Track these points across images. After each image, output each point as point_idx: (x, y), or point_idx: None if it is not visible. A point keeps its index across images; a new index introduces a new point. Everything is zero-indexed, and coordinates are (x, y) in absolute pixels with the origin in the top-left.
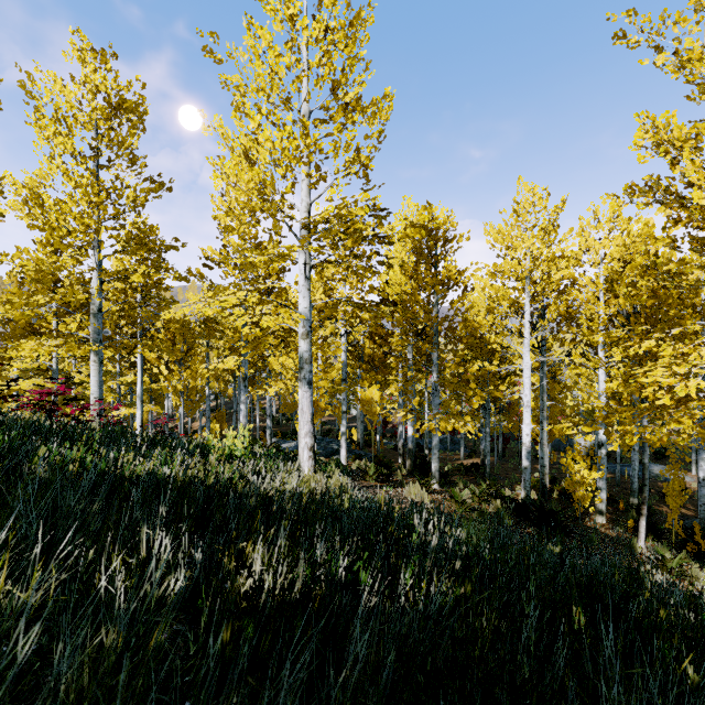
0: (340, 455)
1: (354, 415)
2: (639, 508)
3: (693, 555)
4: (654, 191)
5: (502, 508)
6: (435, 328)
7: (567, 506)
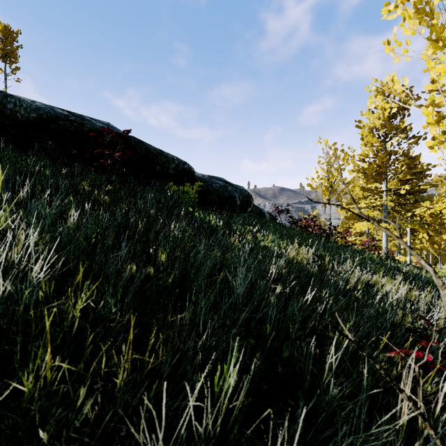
0: None
1: None
2: None
3: None
4: None
5: None
6: None
7: None
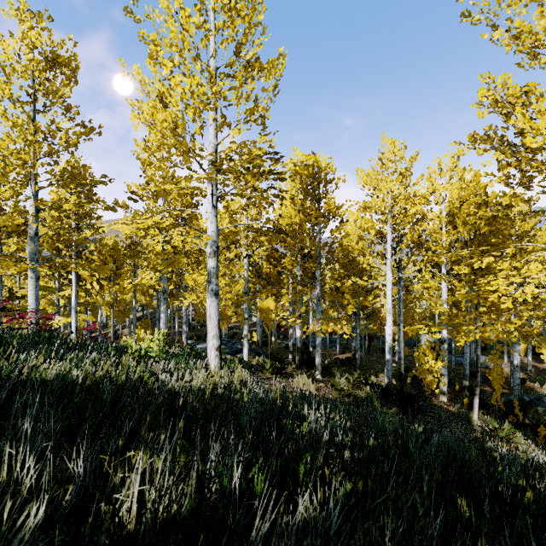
0: (243, 353)
1: (254, 322)
2: (470, 388)
3: (512, 424)
4: (492, 139)
5: (372, 393)
6: (318, 251)
7: (418, 388)
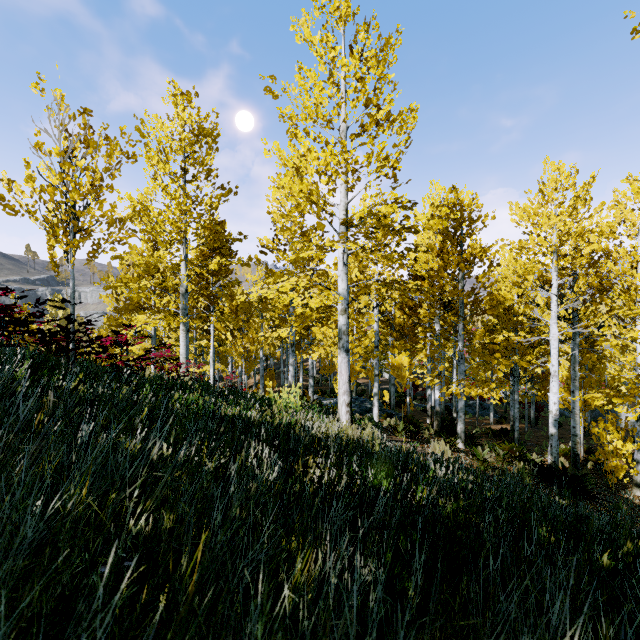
0: (373, 413)
1: (386, 378)
2: None
3: None
4: None
5: (522, 468)
6: (461, 302)
7: (602, 476)
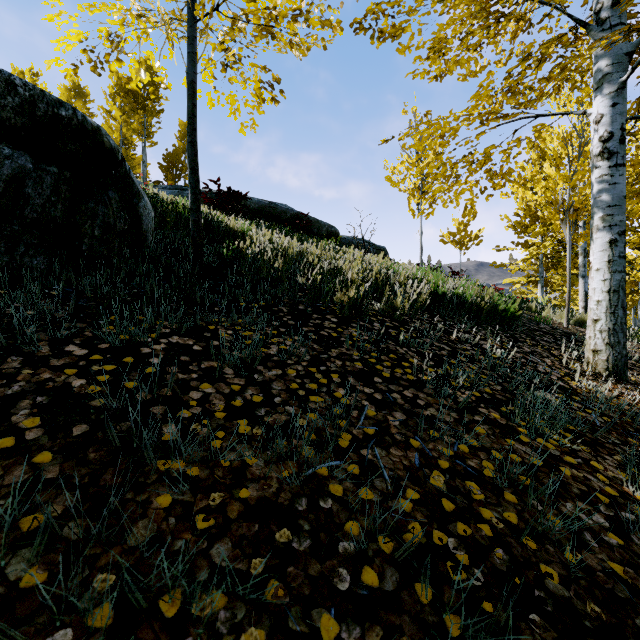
0: None
1: None
2: None
3: None
4: None
5: None
6: None
7: None
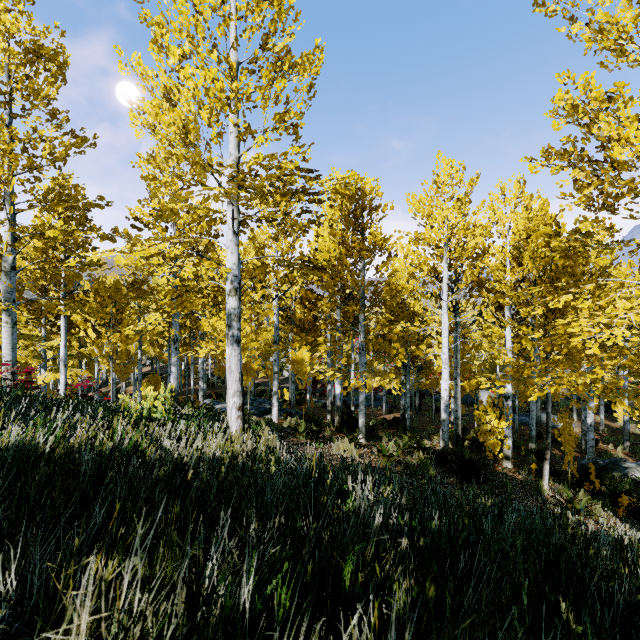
0: (272, 414)
1: (286, 377)
2: (537, 452)
3: (588, 493)
4: (570, 153)
5: (427, 460)
6: (362, 292)
7: (478, 453)
